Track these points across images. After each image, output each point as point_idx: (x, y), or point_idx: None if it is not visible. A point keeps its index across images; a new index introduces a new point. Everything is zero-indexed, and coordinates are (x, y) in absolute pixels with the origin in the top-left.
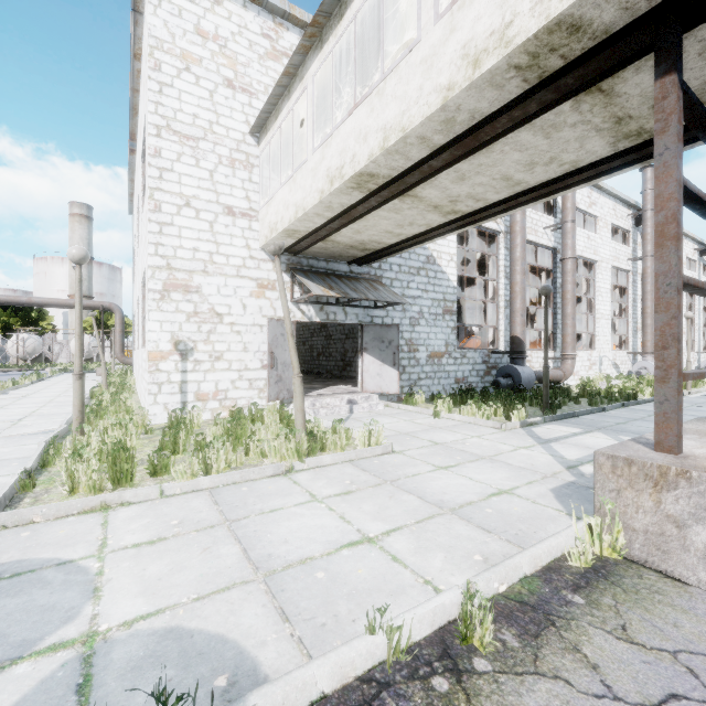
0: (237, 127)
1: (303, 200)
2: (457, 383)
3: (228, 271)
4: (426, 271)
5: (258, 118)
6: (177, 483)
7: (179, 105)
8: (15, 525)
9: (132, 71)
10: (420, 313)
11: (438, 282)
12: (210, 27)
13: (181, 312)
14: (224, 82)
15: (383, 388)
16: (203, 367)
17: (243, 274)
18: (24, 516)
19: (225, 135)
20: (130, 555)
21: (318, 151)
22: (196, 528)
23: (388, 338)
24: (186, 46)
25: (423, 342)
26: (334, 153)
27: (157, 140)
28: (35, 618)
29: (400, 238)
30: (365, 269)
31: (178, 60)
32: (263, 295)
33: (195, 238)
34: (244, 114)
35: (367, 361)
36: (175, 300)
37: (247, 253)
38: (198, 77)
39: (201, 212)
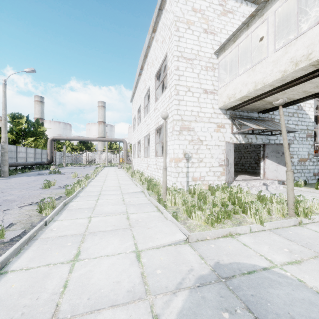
0: (208, 51)
1: (263, 78)
2: (314, 175)
3: (205, 120)
4: (297, 114)
5: (222, 44)
6: (255, 225)
7: (185, 45)
8: (201, 240)
9: (150, 38)
10: (294, 137)
11: (303, 120)
12: (197, 6)
13: (186, 140)
14: (203, 31)
15: (278, 177)
16: (195, 165)
17: (211, 121)
18: (204, 236)
19: (203, 55)
20: (297, 270)
21: (280, 50)
22: (309, 256)
23: (282, 150)
24: (188, 17)
25: (295, 153)
26: (300, 48)
27: (177, 63)
28: (314, 309)
29: (307, 95)
30: (266, 115)
31: (185, 24)
32: (219, 130)
33: (192, 106)
34: (211, 44)
35: (268, 163)
36: (184, 134)
37: (212, 111)
38: (193, 31)
39: (194, 93)
